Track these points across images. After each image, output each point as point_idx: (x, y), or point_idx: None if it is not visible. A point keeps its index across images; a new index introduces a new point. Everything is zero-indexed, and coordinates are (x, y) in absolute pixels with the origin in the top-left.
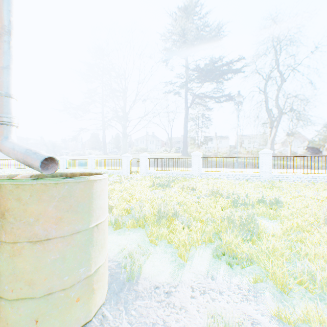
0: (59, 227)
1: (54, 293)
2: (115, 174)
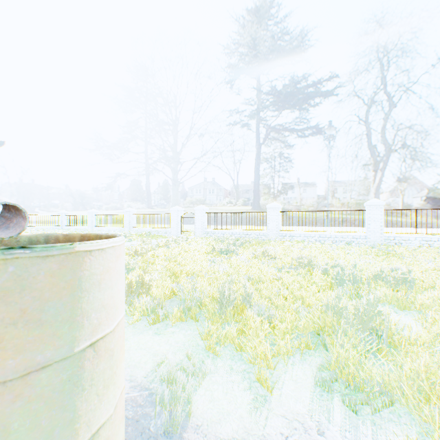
0: None
1: None
2: (160, 234)
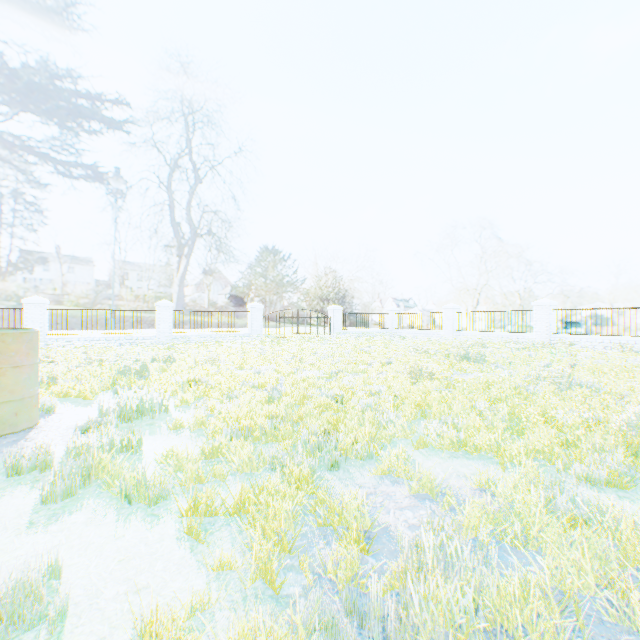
0: (28, 358)
1: (26, 398)
2: None
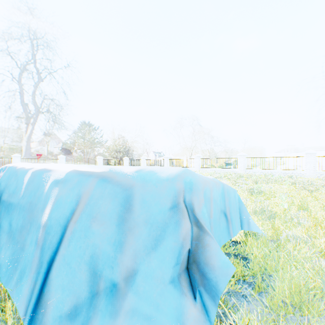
0: None
1: None
2: None
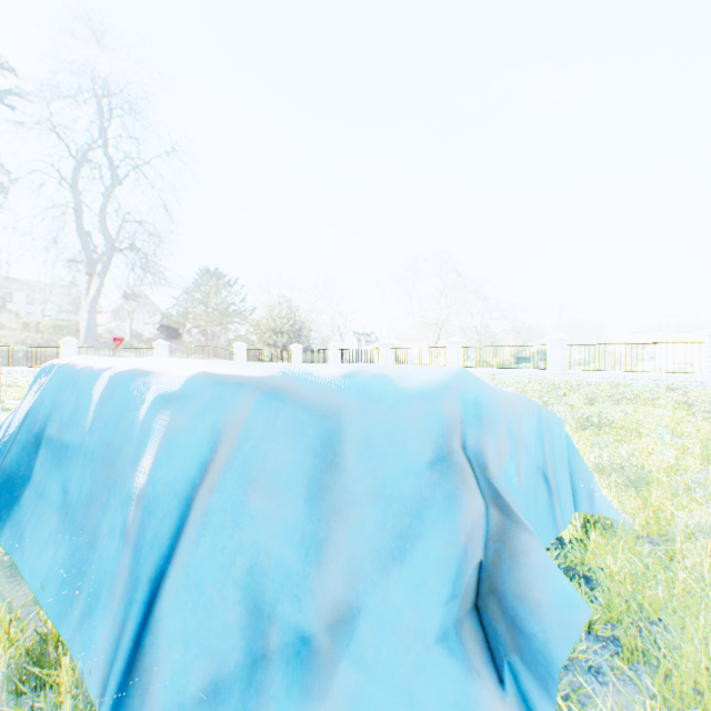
0: None
1: None
2: None
